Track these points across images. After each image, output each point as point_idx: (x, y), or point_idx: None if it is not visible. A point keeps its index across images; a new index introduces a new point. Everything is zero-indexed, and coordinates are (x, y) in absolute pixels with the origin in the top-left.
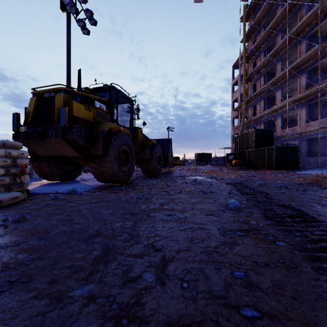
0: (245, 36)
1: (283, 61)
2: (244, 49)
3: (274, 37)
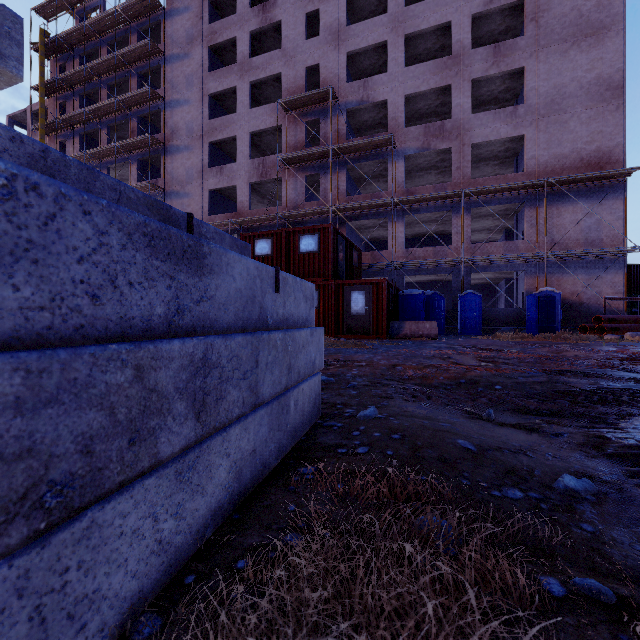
0: (44, 88)
1: (111, 170)
2: (42, 110)
3: (98, 127)
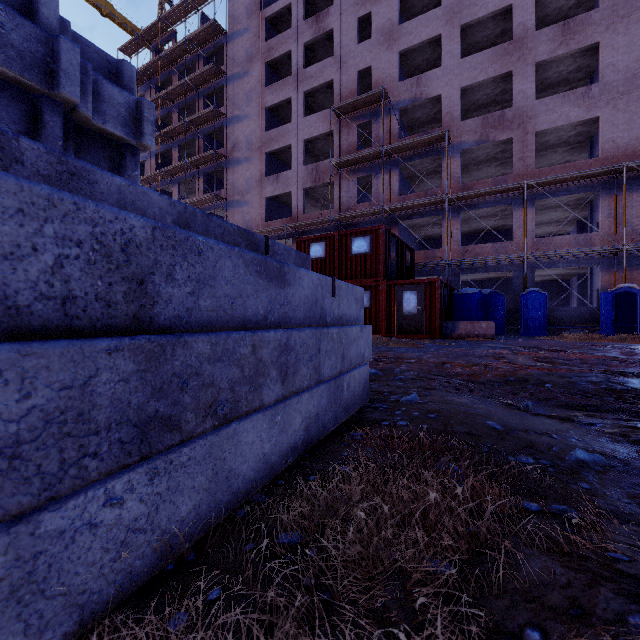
0: None
1: (181, 184)
2: None
3: (170, 147)
